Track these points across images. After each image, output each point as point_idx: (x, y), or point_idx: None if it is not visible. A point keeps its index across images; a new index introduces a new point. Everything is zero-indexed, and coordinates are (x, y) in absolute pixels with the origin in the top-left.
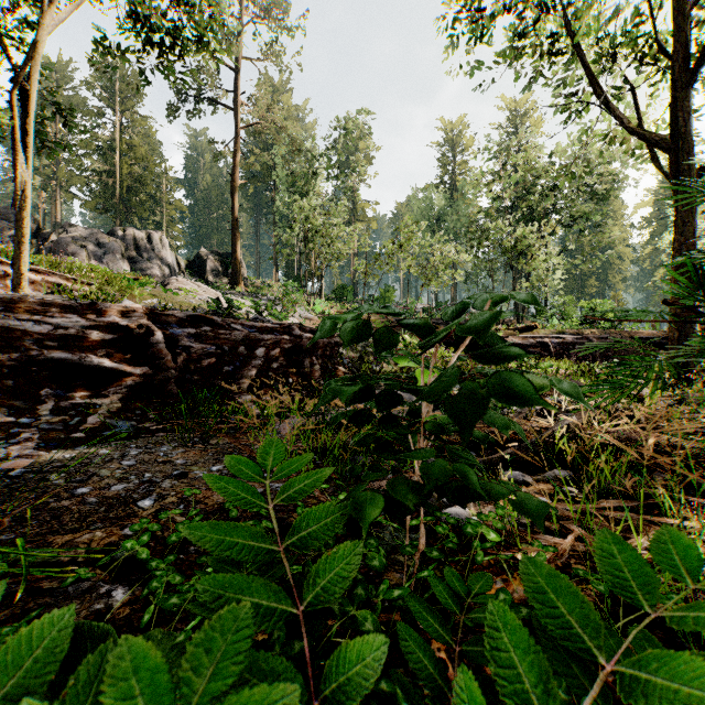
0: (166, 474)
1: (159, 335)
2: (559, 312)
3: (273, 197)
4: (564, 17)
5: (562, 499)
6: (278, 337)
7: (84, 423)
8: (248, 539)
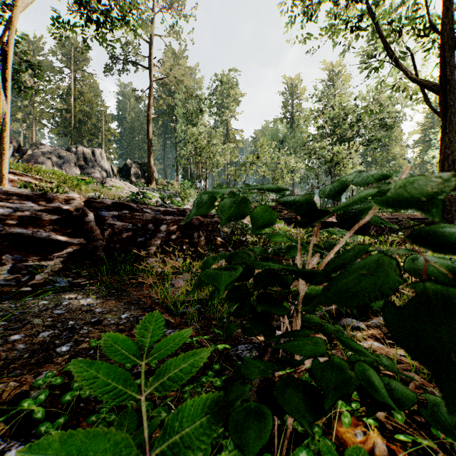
0: (86, 321)
1: (91, 216)
2: None
3: (175, 127)
4: (367, 5)
5: (390, 343)
6: (175, 218)
7: (32, 280)
8: (108, 452)
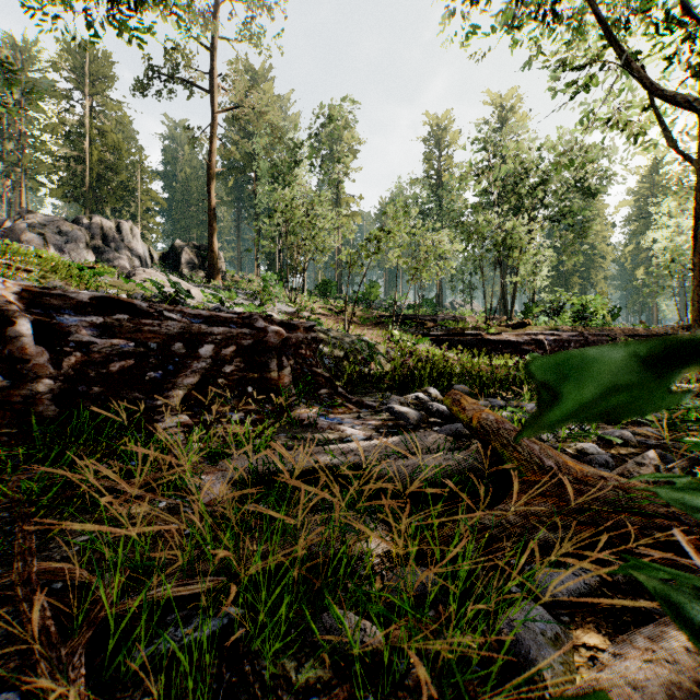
0: None
1: (22, 324)
2: (550, 308)
3: (254, 189)
4: None
5: None
6: (233, 330)
7: None
8: None
